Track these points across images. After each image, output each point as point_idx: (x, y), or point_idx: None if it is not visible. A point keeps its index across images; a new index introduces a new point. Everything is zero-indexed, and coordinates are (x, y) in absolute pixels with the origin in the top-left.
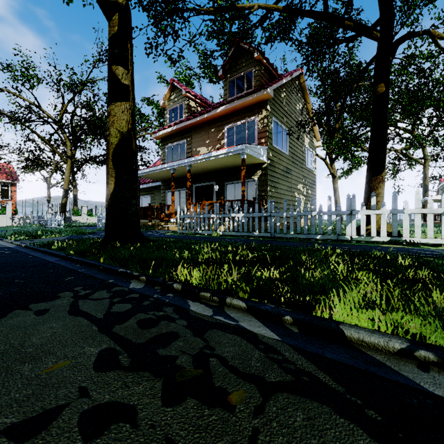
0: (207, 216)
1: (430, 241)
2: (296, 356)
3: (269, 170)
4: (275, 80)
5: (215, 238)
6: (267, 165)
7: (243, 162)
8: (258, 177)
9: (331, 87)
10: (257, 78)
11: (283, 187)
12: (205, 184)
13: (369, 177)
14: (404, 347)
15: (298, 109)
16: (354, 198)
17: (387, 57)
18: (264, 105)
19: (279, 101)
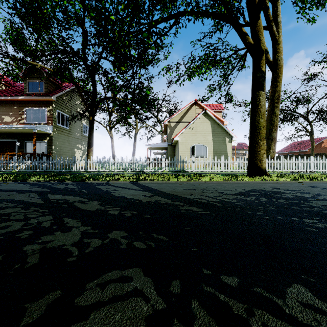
0: (8, 162)
1: (94, 170)
2: (17, 183)
3: (54, 137)
4: (58, 91)
5: (13, 173)
6: (52, 135)
7: (35, 134)
8: (47, 141)
9: (85, 104)
10: (46, 87)
11: (65, 146)
12: (9, 141)
13: (87, 149)
14: (33, 181)
15: (77, 104)
16: (75, 157)
17: (93, 107)
18: (51, 103)
19: (62, 101)
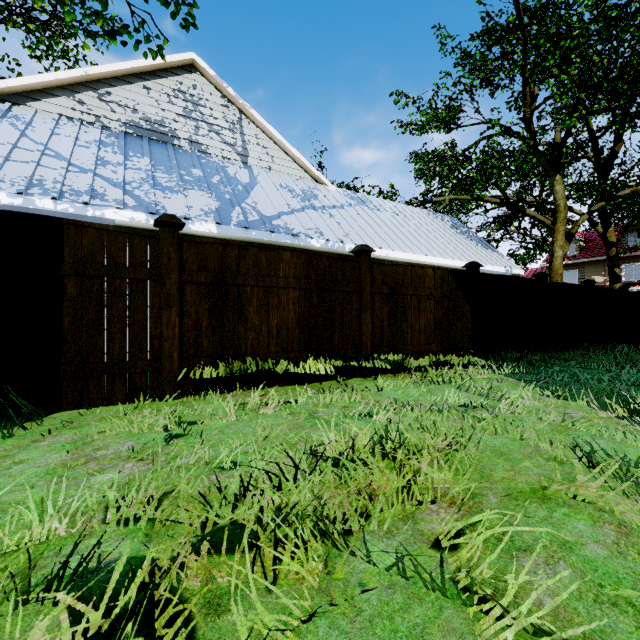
0: None
1: None
2: None
3: None
4: None
5: None
6: None
7: None
8: None
9: None
10: None
11: None
12: None
13: None
14: None
15: None
16: None
17: None
18: None
19: None
